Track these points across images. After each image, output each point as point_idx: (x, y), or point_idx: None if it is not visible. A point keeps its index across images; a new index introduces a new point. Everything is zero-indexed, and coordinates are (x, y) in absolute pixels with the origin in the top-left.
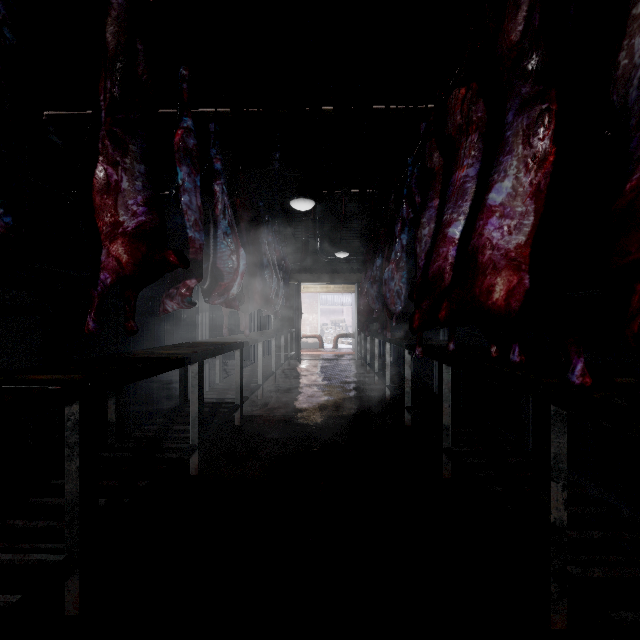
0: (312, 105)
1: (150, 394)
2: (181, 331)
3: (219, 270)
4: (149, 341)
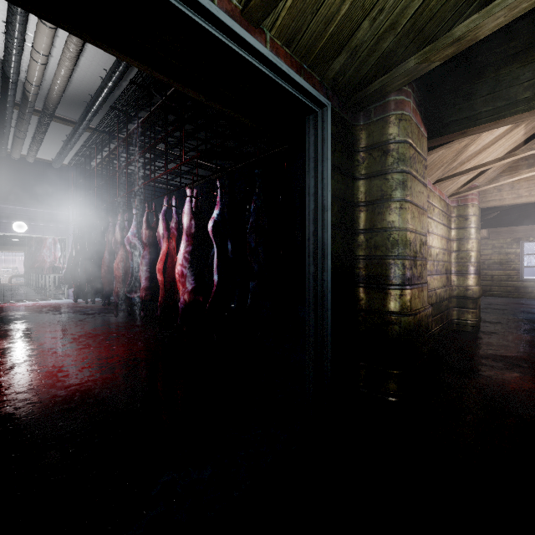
0: None
1: None
2: None
3: None
4: None
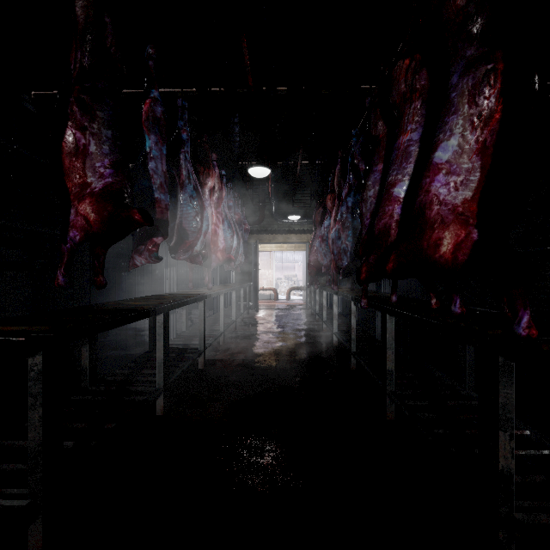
0: (268, 85)
1: (125, 340)
2: (154, 284)
3: (184, 230)
4: (126, 293)
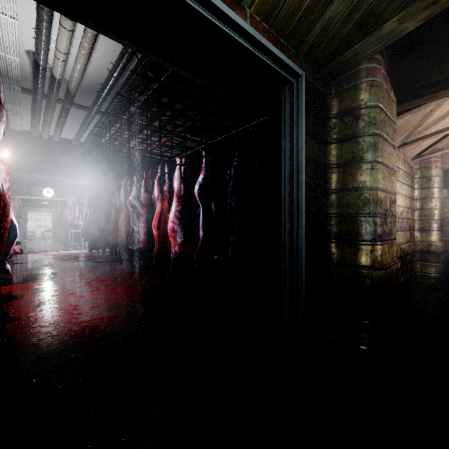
0: None
1: None
2: None
3: None
4: None
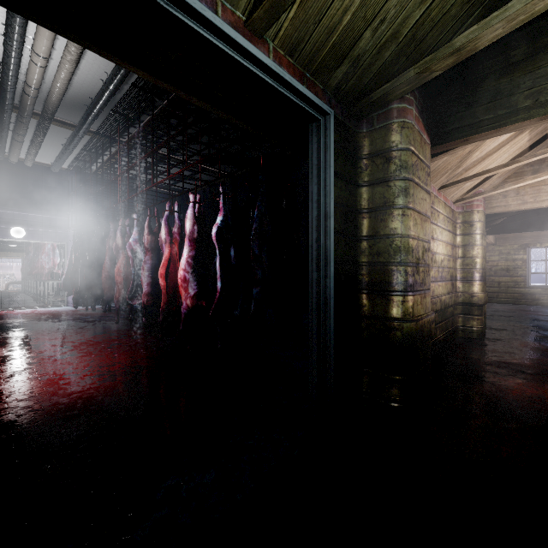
0: None
1: None
2: None
3: None
4: None
